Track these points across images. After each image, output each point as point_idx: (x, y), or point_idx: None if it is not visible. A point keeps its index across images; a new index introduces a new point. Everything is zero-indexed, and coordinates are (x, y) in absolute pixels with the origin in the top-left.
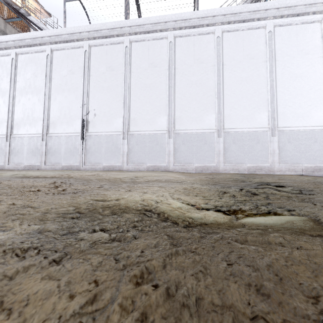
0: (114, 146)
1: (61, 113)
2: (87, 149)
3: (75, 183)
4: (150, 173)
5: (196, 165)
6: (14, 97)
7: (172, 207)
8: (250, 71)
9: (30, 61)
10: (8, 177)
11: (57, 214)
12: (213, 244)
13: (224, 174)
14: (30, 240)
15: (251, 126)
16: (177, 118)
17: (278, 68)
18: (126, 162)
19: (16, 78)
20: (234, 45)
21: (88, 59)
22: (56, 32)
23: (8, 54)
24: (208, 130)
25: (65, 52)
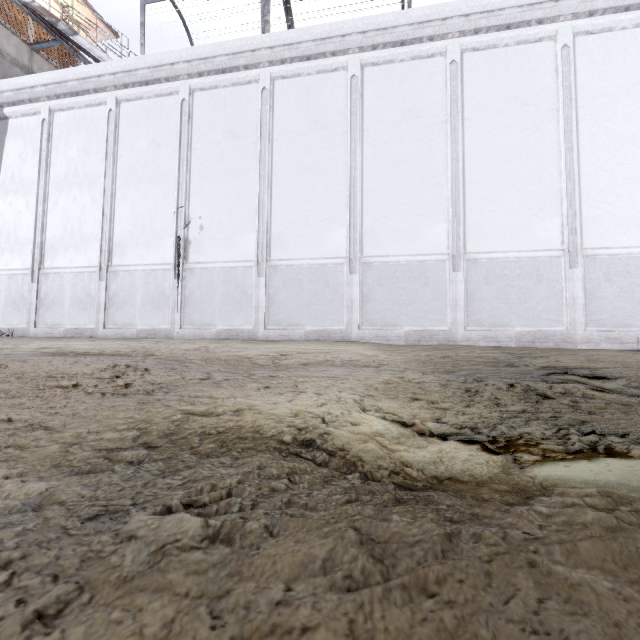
0: (239, 291)
1: (136, 226)
2: (185, 296)
3: (156, 368)
4: (312, 345)
5: (406, 329)
6: (47, 196)
7: (362, 433)
8: (521, 131)
9: (77, 125)
10: (27, 355)
11: (96, 449)
12: (485, 566)
13: (468, 348)
14: (1, 538)
15: (524, 247)
16: (367, 233)
17: (583, 123)
18: (263, 322)
19: (51, 159)
20: (488, 77)
21: (188, 117)
22: (126, 64)
23: (35, 112)
24: (433, 257)
25: (143, 104)
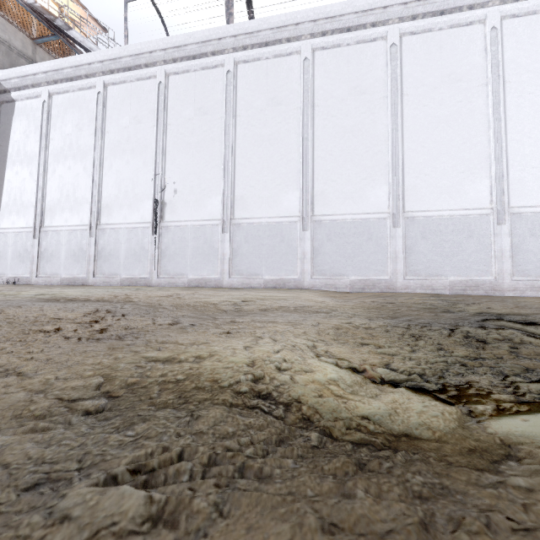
0: (207, 245)
1: (120, 190)
2: (161, 250)
3: (132, 313)
4: (270, 292)
5: (352, 278)
6: (47, 165)
7: (317, 382)
8: (454, 104)
9: (71, 105)
10: (24, 301)
11: (59, 399)
12: None
13: (407, 295)
14: None
15: (457, 206)
16: (318, 195)
17: (509, 96)
18: (228, 272)
19: (50, 135)
20: (424, 57)
21: (164, 97)
22: (112, 53)
23: (37, 95)
24: (375, 216)
25: (126, 86)
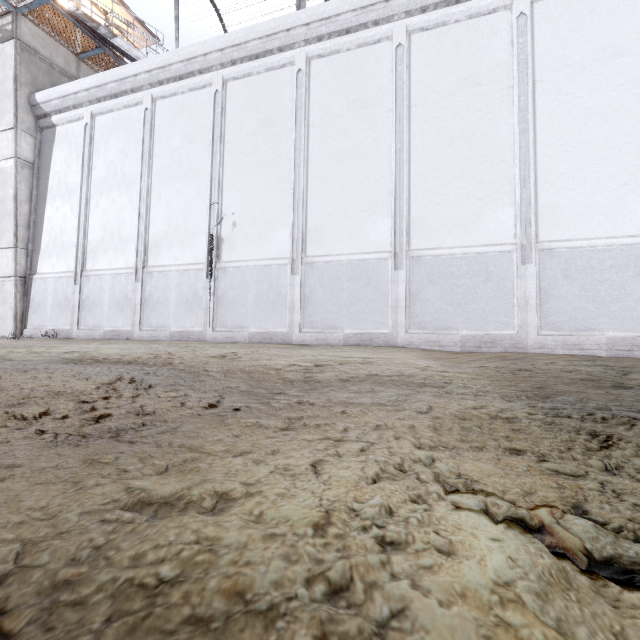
0: (273, 290)
1: (170, 225)
2: (218, 297)
3: (162, 384)
4: (352, 352)
5: (463, 333)
6: (89, 199)
7: (473, 595)
8: (612, 89)
9: (116, 127)
10: (43, 361)
11: None
12: None
13: (545, 358)
14: None
15: (617, 232)
16: (415, 223)
17: None
18: (298, 325)
19: (93, 163)
20: (567, 28)
21: (221, 109)
22: (161, 60)
23: (79, 118)
24: (495, 248)
25: (177, 99)
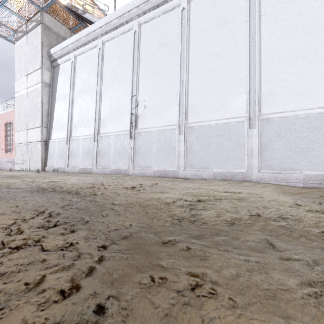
0: (167, 145)
1: (111, 110)
2: (135, 149)
3: (67, 222)
4: (221, 186)
5: (305, 173)
6: (73, 100)
7: None
8: None
9: (85, 60)
10: (23, 190)
11: None
12: None
13: None
14: None
15: None
16: (265, 95)
17: None
18: (183, 166)
19: (75, 81)
20: None
21: (138, 41)
22: (106, 19)
23: (69, 59)
24: None
25: (115, 40)
